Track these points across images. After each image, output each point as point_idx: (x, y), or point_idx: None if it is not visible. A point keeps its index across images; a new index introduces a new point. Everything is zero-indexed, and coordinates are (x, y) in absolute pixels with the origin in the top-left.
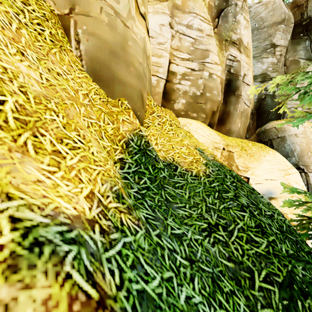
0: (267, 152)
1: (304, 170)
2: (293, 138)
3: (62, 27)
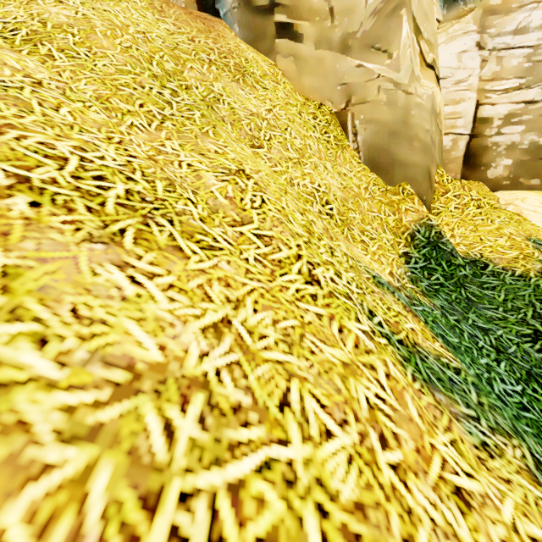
0: None
1: None
2: None
3: (339, 124)
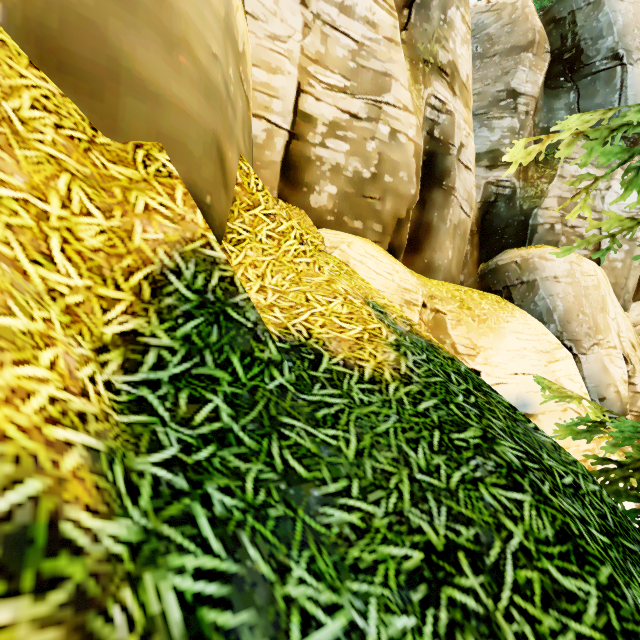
0: (511, 313)
1: (573, 351)
2: (550, 285)
3: None
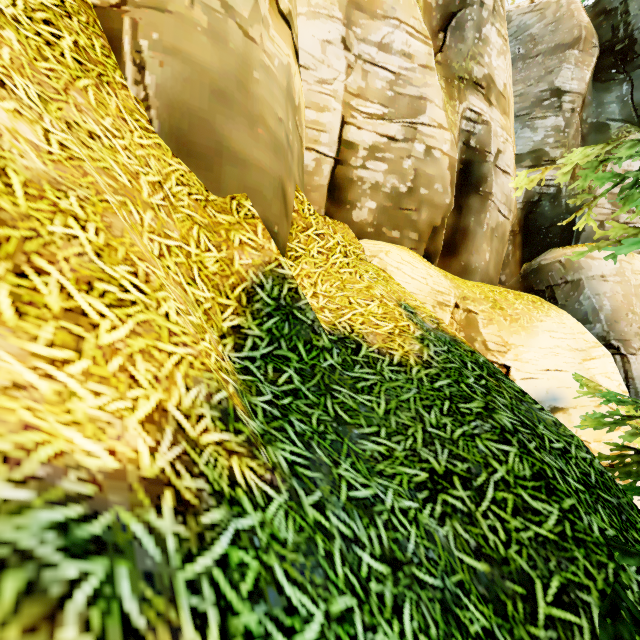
0: (546, 312)
1: (621, 350)
2: (597, 284)
3: (105, 34)
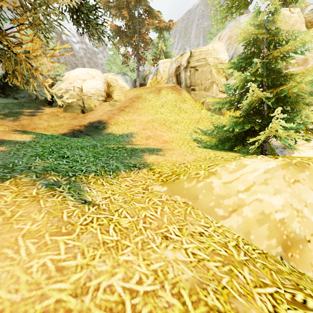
0: None
1: None
2: None
3: (203, 105)
